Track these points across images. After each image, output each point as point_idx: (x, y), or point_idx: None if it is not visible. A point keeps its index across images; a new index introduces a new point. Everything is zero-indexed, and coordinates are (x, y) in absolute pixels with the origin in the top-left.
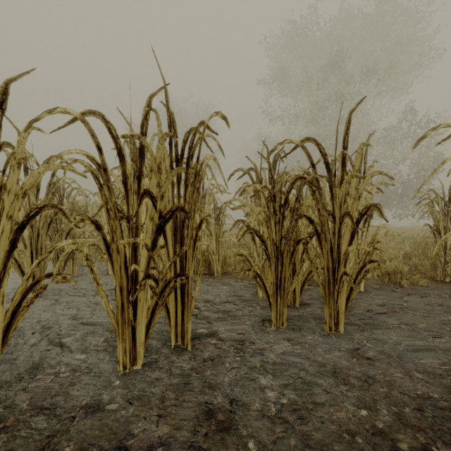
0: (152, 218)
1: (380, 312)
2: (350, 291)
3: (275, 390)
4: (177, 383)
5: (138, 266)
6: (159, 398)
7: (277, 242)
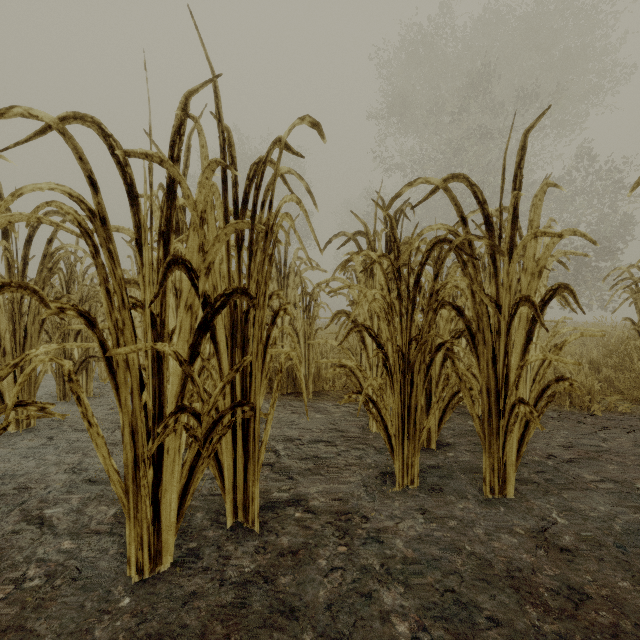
0: (190, 306)
1: (567, 459)
2: (525, 428)
3: (407, 617)
4: (230, 603)
5: (164, 390)
6: (195, 637)
7: (403, 347)
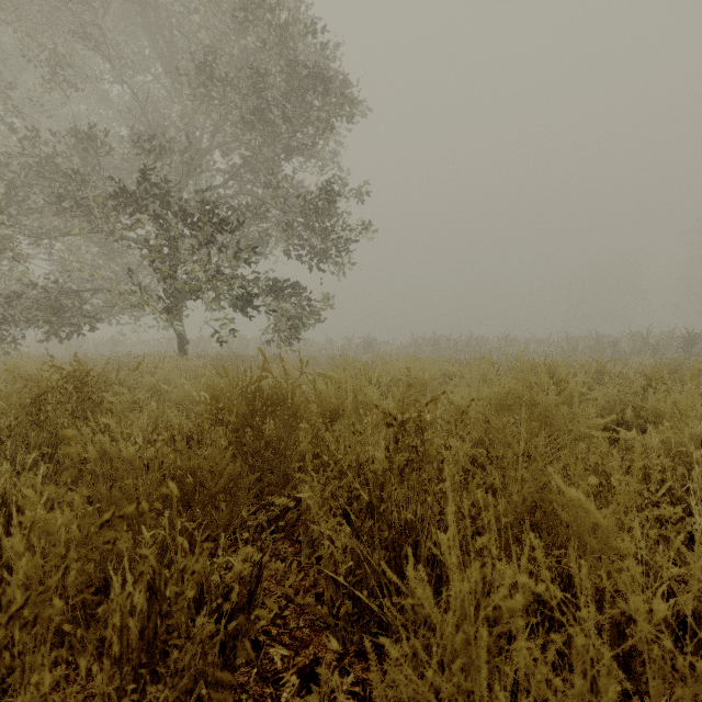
0: None
1: None
2: None
3: None
4: None
5: None
6: None
7: None
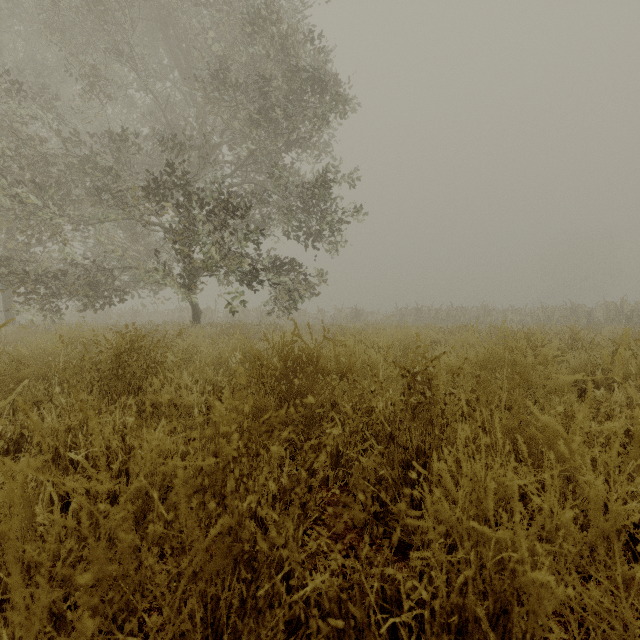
0: None
1: None
2: None
3: None
4: None
5: None
6: None
7: None
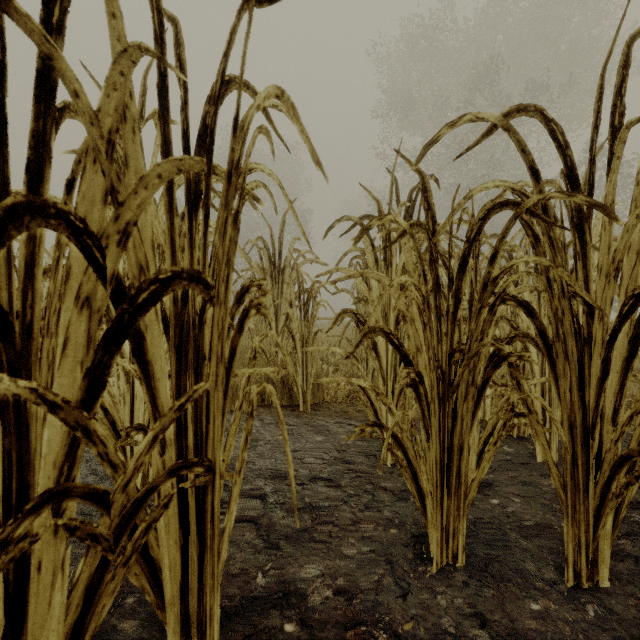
0: (87, 299)
1: None
2: None
3: None
4: None
5: (31, 455)
6: None
7: (443, 363)
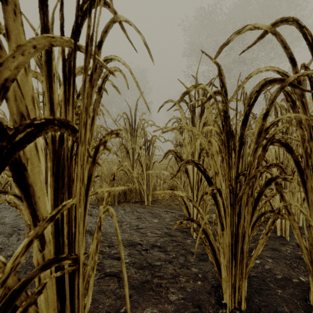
0: None
1: None
2: None
3: None
4: None
5: None
6: None
7: (232, 182)
